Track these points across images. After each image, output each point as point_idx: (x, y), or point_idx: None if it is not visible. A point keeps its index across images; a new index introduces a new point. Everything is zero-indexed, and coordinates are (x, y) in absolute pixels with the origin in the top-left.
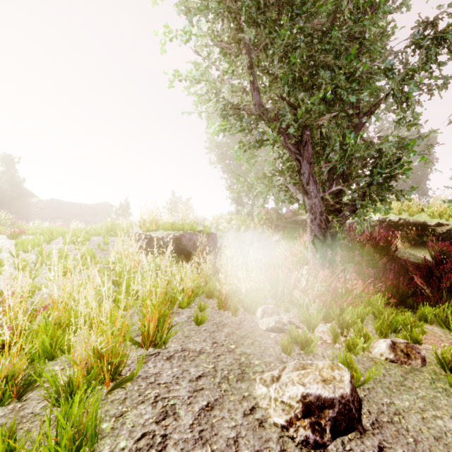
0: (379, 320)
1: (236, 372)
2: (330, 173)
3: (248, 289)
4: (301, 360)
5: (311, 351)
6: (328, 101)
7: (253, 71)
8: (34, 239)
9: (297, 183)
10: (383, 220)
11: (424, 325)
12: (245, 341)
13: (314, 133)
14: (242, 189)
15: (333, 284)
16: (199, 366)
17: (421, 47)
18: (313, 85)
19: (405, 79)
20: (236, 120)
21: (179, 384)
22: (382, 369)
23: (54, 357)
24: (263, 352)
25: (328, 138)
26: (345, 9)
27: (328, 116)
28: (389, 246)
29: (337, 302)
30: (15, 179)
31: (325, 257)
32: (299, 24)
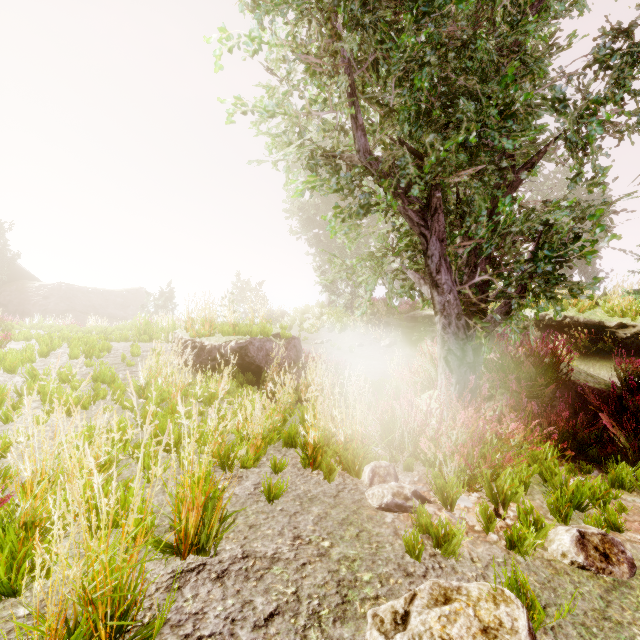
0: (553, 488)
1: (333, 601)
2: (470, 254)
3: (348, 435)
4: (438, 569)
5: (452, 551)
6: (469, 147)
7: (356, 100)
8: (22, 352)
9: (421, 268)
10: (541, 319)
11: (620, 496)
12: (346, 531)
13: (447, 194)
14: (338, 276)
15: (480, 428)
16: (271, 590)
17: (608, 67)
18: (447, 122)
19: (583, 115)
20: (329, 173)
21: (235, 636)
22: (568, 582)
23: (16, 591)
24: (375, 554)
25: (469, 202)
26: (499, 6)
27: (470, 170)
28: (559, 365)
29: (487, 459)
30: (6, 255)
31: (464, 382)
32: (427, 28)
